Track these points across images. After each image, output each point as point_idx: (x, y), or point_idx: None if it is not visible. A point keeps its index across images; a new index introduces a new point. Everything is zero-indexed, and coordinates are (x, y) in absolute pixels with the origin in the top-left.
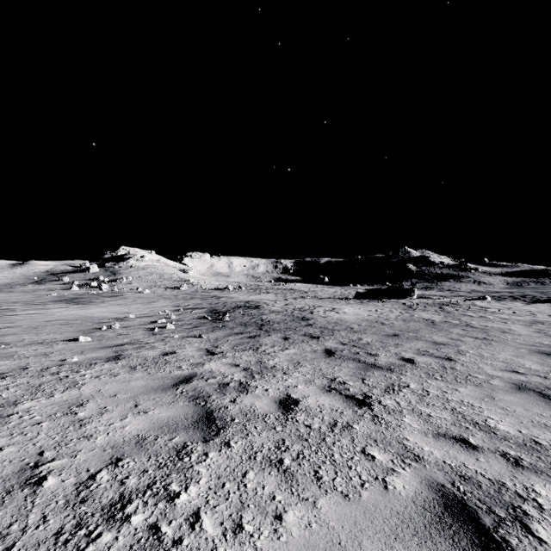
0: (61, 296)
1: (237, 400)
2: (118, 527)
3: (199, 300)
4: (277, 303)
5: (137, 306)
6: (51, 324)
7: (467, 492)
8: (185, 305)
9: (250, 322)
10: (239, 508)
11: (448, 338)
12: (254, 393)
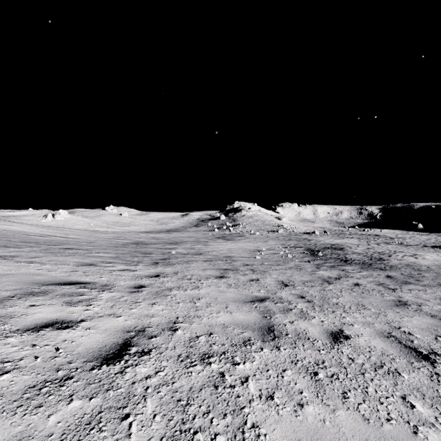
0: (214, 235)
1: (336, 280)
2: (315, 287)
3: (295, 241)
4: (359, 247)
5: (260, 244)
6: (233, 250)
7: (410, 302)
8: (288, 244)
9: (337, 258)
10: (341, 291)
11: None
12: (342, 280)
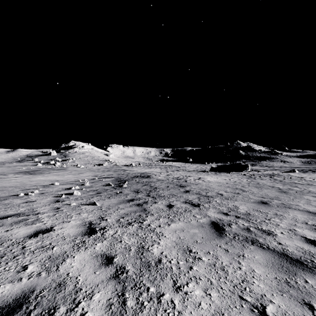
0: (27, 169)
1: None
2: None
3: (112, 172)
4: (162, 174)
5: (68, 176)
6: None
7: None
8: (101, 175)
9: (141, 188)
10: None
11: None
12: None
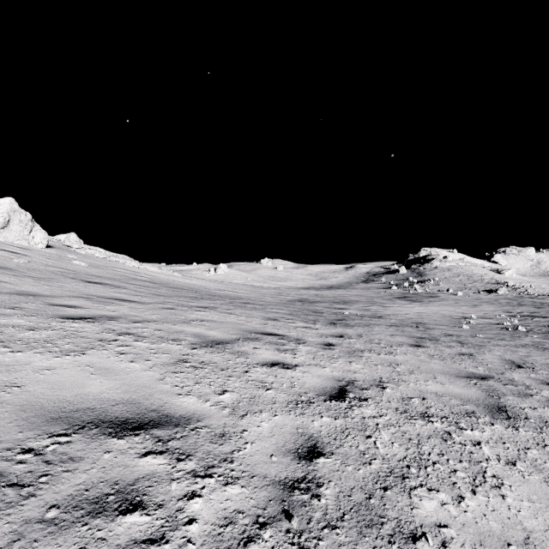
0: (391, 294)
1: None
2: None
3: (531, 307)
4: None
5: (465, 308)
6: (423, 315)
7: None
8: (517, 311)
9: None
10: None
11: None
12: None
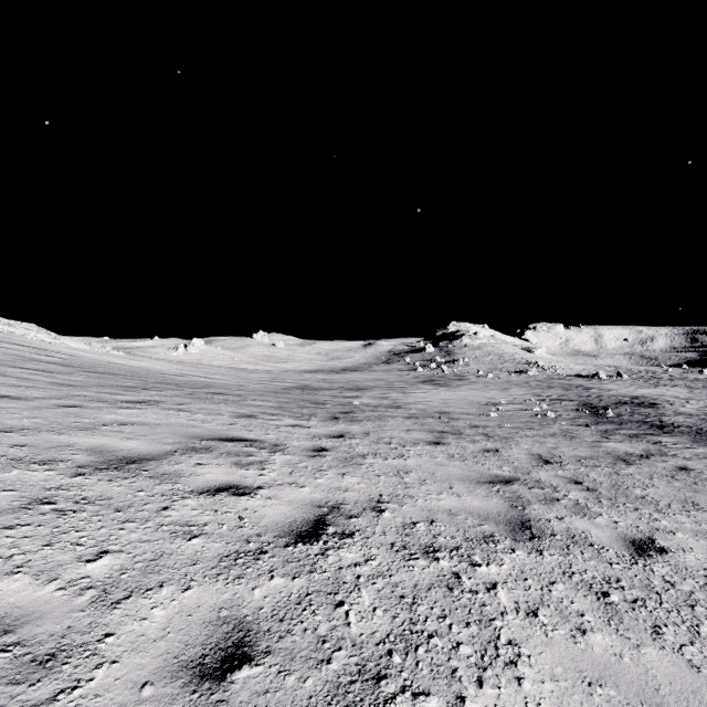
0: (416, 377)
1: (641, 460)
2: (601, 469)
3: (560, 389)
4: (690, 403)
5: (495, 393)
6: (449, 402)
7: None
8: (546, 395)
9: (643, 421)
10: (650, 478)
11: None
12: (654, 460)
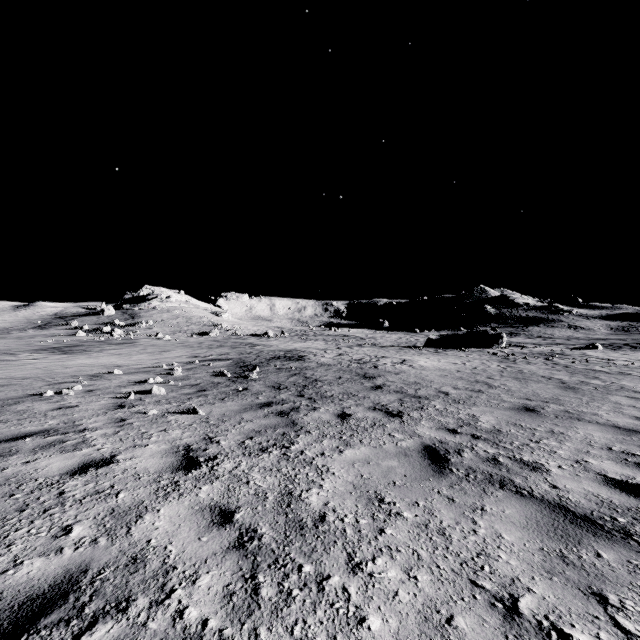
0: (56, 343)
1: None
2: None
3: (227, 348)
4: (328, 353)
5: (140, 357)
6: None
7: None
8: (206, 355)
9: (287, 382)
10: None
11: (632, 417)
12: None
